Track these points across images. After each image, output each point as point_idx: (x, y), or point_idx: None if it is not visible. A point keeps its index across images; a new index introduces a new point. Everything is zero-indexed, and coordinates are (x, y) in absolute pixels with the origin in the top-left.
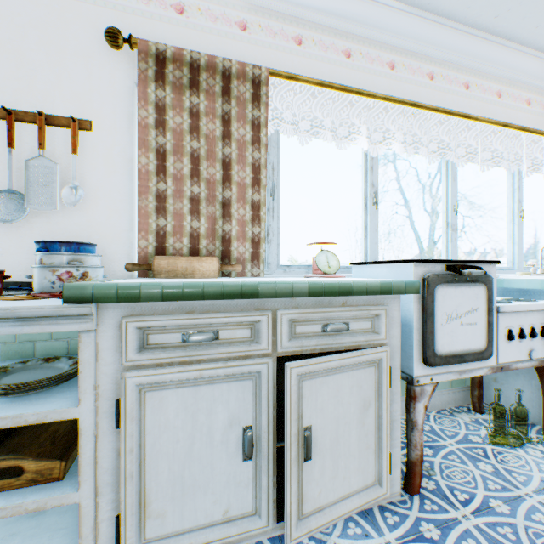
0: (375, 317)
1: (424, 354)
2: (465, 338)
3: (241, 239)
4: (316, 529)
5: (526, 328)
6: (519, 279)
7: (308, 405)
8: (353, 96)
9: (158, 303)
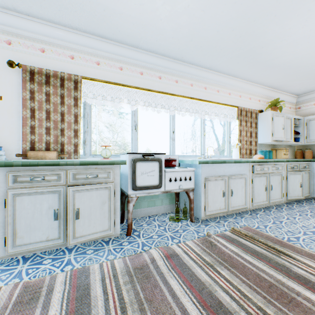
0: (109, 173)
1: (132, 186)
2: (149, 181)
3: (69, 144)
4: (81, 242)
5: (178, 177)
6: (187, 160)
7: (78, 201)
8: (122, 86)
9: (21, 167)
